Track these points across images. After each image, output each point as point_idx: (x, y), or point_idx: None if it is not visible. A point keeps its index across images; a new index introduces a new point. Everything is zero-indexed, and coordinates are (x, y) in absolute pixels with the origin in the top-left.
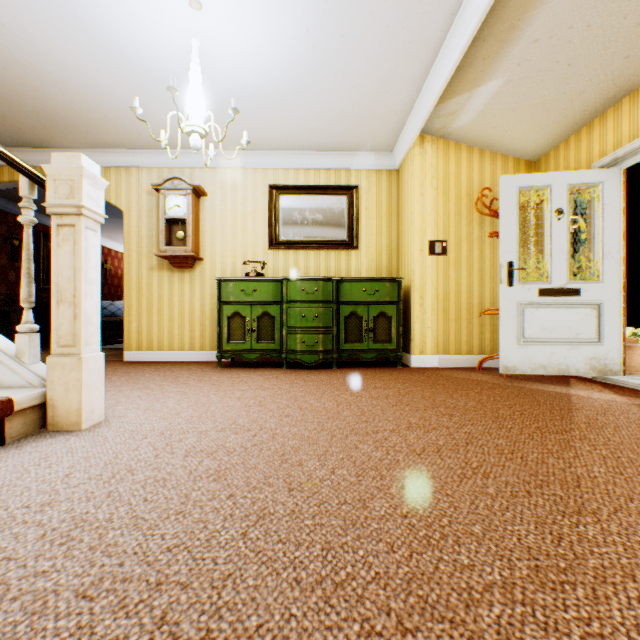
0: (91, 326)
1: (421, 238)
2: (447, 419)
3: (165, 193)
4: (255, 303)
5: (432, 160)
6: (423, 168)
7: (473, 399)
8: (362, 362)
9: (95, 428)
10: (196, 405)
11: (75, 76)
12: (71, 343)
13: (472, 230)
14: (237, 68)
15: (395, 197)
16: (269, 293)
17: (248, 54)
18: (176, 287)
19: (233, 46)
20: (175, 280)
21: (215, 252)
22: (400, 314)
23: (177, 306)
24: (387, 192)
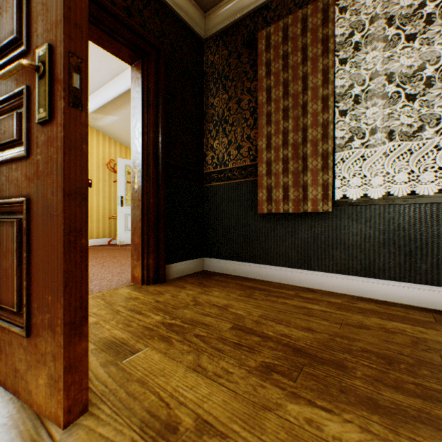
0: None
1: None
2: (96, 259)
3: None
4: None
5: None
6: None
7: (106, 253)
8: None
9: None
10: None
11: None
12: None
13: (106, 176)
14: None
15: None
16: None
17: None
18: None
19: None
20: None
21: None
22: None
23: None
24: None
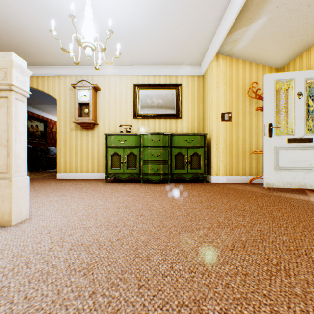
0: (19, 160)
1: (217, 111)
2: (242, 219)
3: (78, 89)
4: (126, 147)
5: (223, 68)
6: (218, 73)
7: (253, 204)
8: (184, 179)
9: (20, 224)
10: (87, 207)
11: (26, 22)
12: (5, 171)
13: (245, 107)
14: (114, 15)
15: (202, 90)
16: (133, 142)
17: (120, 5)
18: (84, 139)
19: (111, 0)
20: (84, 135)
21: (105, 120)
22: (205, 153)
23: (85, 149)
24: (197, 87)
